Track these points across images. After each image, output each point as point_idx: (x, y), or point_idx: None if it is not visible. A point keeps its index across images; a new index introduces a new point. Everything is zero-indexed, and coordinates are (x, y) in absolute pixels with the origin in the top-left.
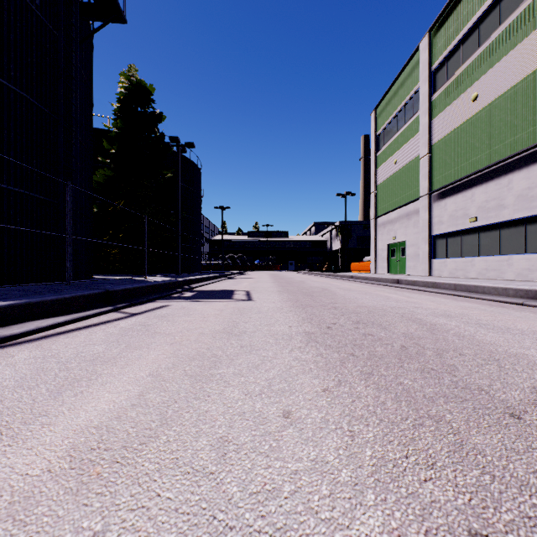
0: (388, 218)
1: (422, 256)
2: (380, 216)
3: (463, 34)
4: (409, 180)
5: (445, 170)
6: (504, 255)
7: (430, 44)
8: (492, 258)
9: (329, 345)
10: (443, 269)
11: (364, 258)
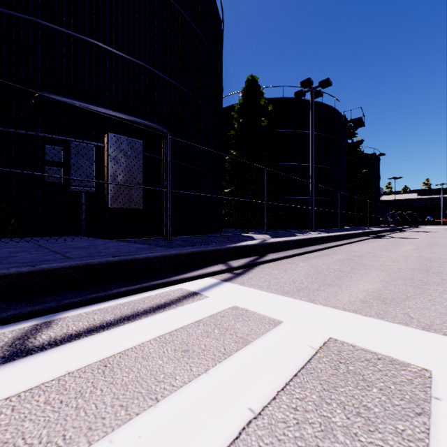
0: None
1: None
2: None
3: None
4: None
5: None
6: None
7: None
8: None
9: None
10: None
11: None
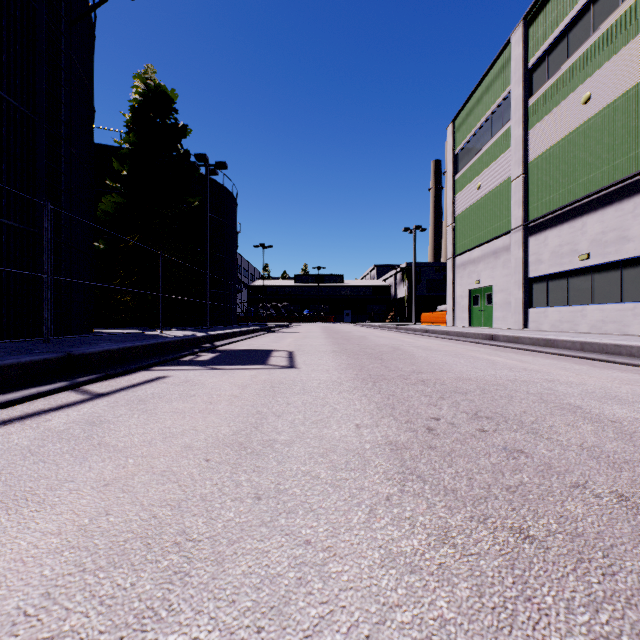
0: (469, 257)
1: (514, 304)
2: (459, 254)
3: (570, 19)
4: (497, 209)
5: (545, 195)
6: (628, 302)
7: (526, 35)
8: (611, 306)
9: (452, 490)
10: (543, 321)
11: (438, 307)
